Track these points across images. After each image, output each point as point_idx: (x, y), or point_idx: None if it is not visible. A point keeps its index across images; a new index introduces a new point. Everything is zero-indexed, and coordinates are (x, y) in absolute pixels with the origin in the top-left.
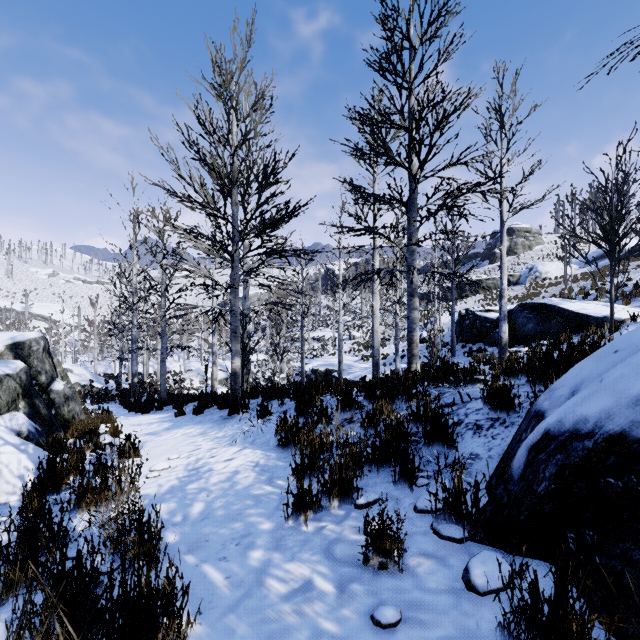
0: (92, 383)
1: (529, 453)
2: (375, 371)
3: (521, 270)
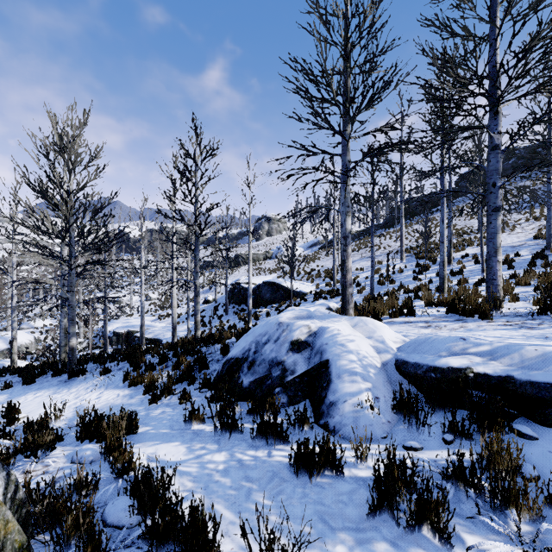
0: None
1: (223, 365)
2: (174, 333)
3: (274, 249)
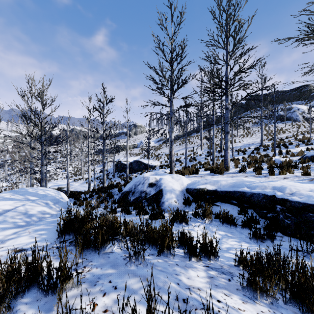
0: None
1: (121, 194)
2: (89, 186)
3: (138, 142)
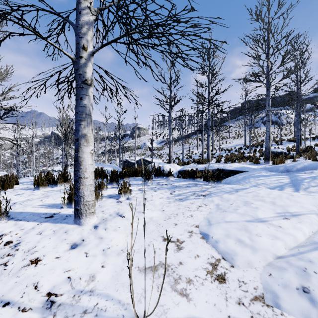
0: None
1: None
2: None
3: (142, 144)
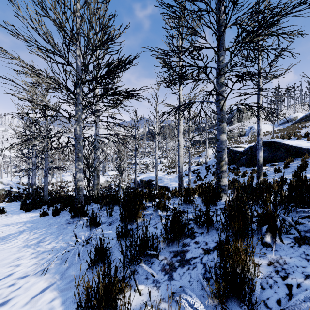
0: (12, 189)
1: None
2: (180, 182)
3: (246, 128)
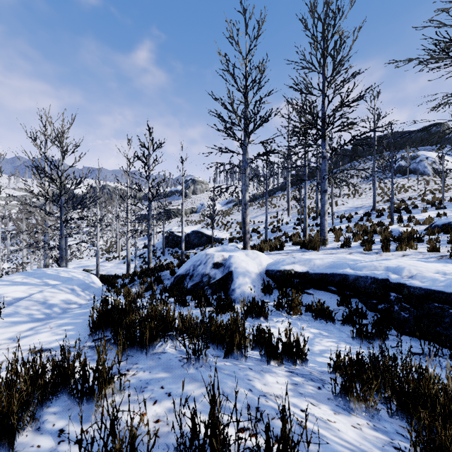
0: None
1: (174, 279)
2: (128, 268)
3: (198, 205)
